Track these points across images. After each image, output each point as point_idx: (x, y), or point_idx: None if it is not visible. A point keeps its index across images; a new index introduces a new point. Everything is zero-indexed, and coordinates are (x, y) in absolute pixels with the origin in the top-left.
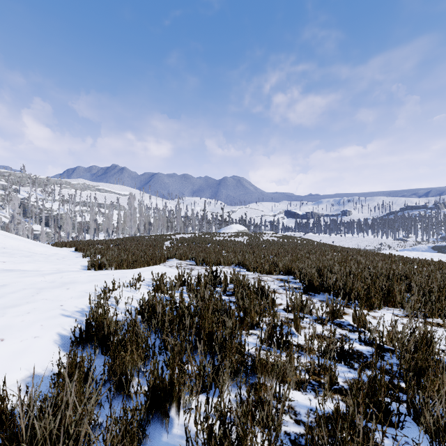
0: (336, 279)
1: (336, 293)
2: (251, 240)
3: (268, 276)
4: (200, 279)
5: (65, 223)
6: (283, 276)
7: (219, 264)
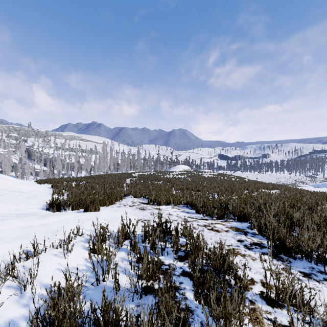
0: (310, 236)
1: (324, 264)
2: (195, 178)
3: (220, 223)
4: (147, 232)
5: (57, 164)
6: (236, 222)
7: (169, 203)
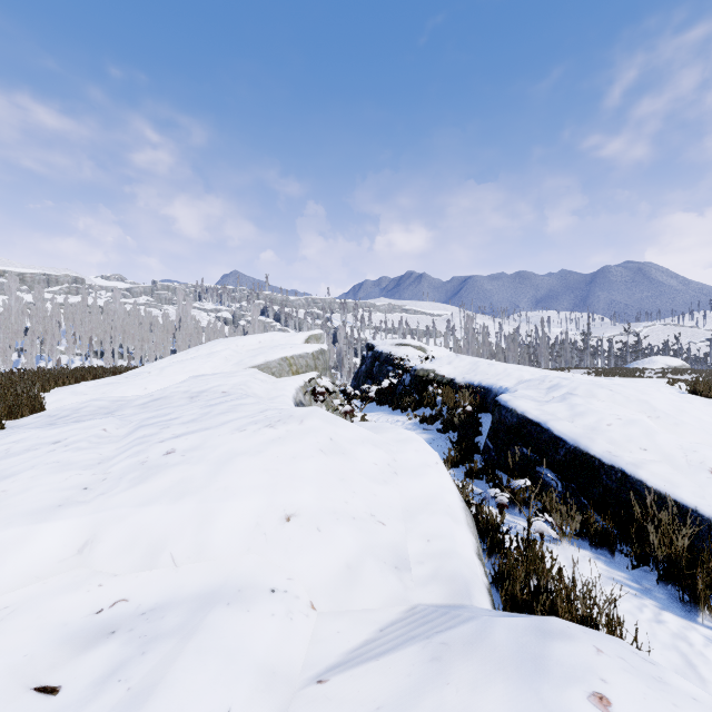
0: None
1: None
2: None
3: None
4: None
5: None
6: None
7: None
